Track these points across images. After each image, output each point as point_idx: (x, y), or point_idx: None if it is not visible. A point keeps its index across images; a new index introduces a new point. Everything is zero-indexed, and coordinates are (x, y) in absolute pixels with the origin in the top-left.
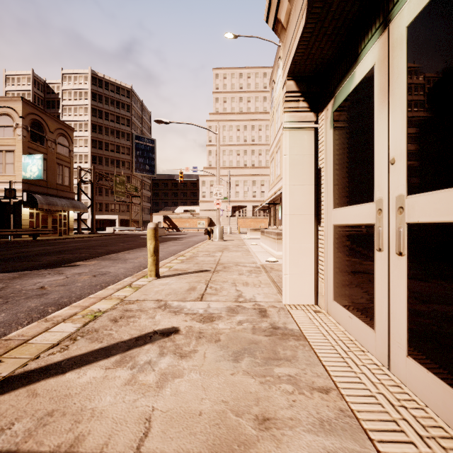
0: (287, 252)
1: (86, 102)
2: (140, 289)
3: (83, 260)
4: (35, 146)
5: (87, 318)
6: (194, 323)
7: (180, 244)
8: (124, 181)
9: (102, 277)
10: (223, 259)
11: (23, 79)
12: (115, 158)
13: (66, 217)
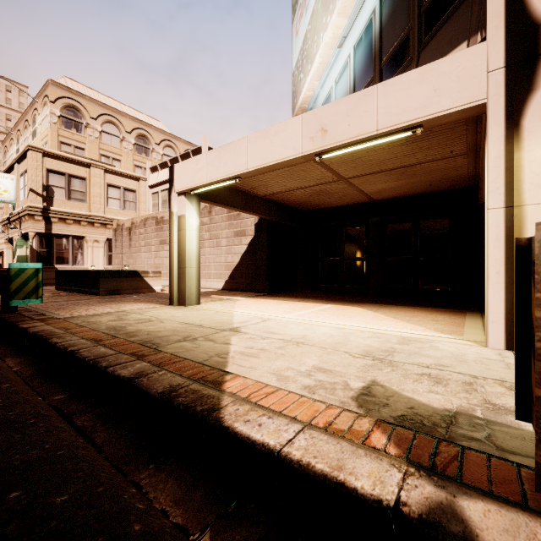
0: None
1: None
2: None
3: None
4: None
5: None
6: None
7: None
8: None
9: None
10: None
11: None
12: None
13: None
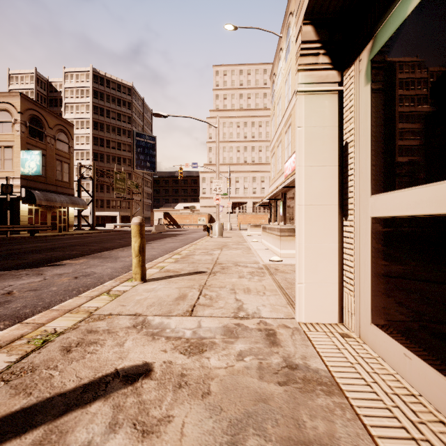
0: (301, 254)
1: (88, 100)
2: (118, 298)
3: (71, 259)
4: (34, 141)
5: (31, 345)
6: (175, 355)
7: (178, 241)
8: (124, 178)
9: (84, 279)
10: (221, 258)
11: (27, 78)
12: (116, 155)
13: (66, 213)
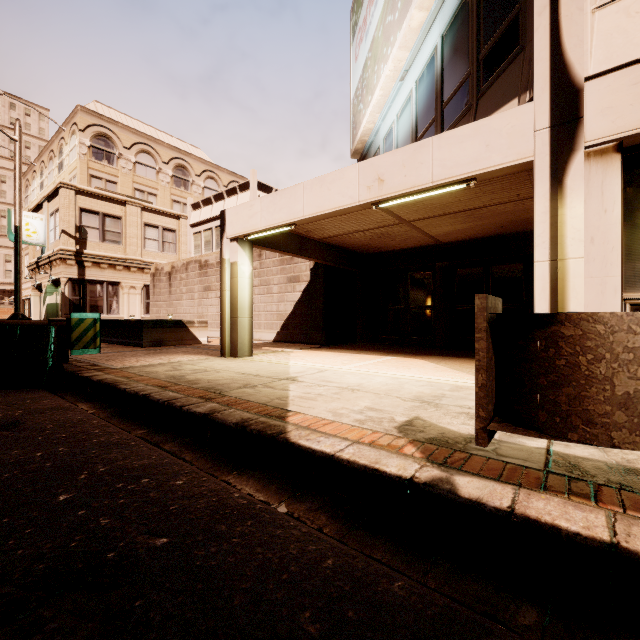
0: None
1: None
2: None
3: None
4: None
5: None
6: None
7: None
8: None
9: None
10: None
11: None
12: None
13: None
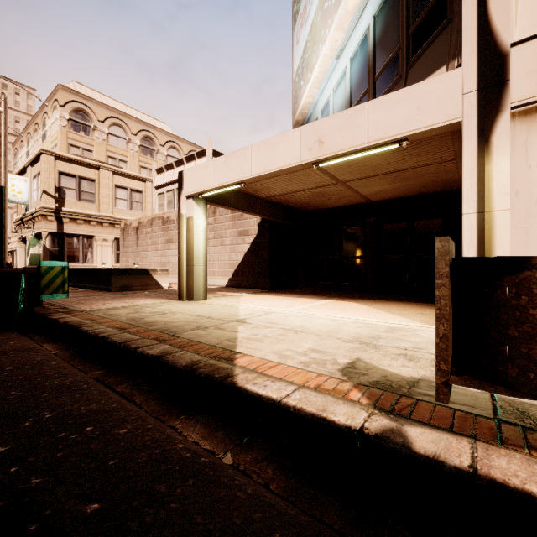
0: None
1: None
2: None
3: None
4: None
5: None
6: None
7: None
8: None
9: None
10: None
11: None
12: None
13: None
